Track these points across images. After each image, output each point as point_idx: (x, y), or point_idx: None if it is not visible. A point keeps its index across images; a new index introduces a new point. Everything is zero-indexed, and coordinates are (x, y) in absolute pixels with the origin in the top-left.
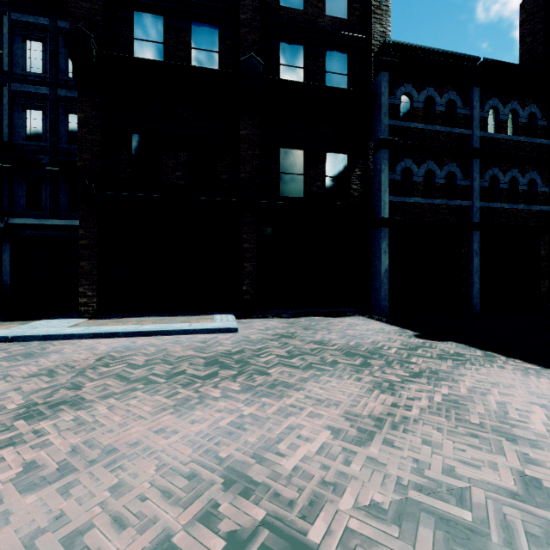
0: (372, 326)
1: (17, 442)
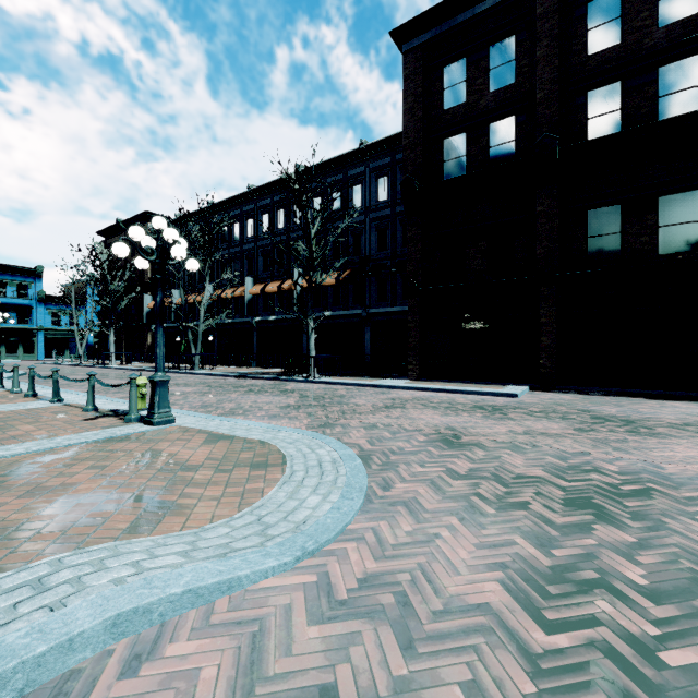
0: (696, 410)
1: (383, 412)
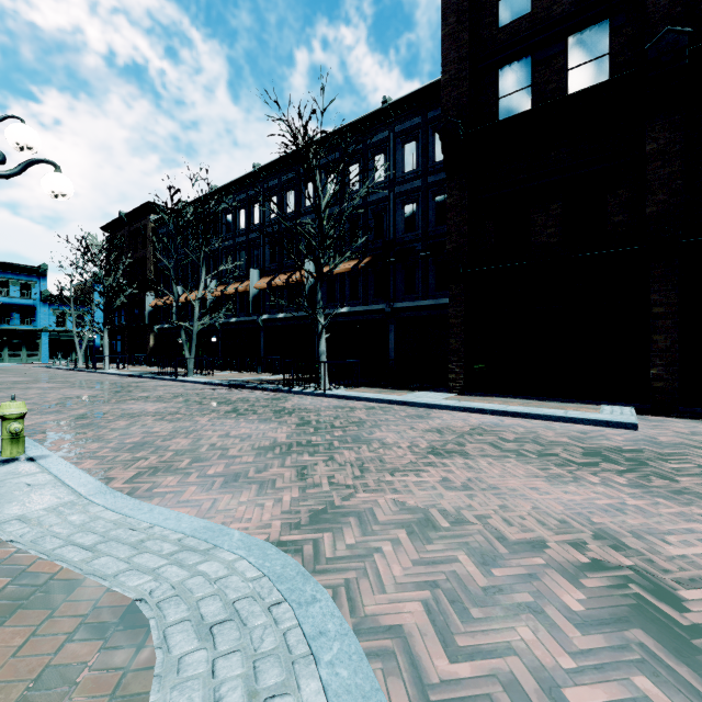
0: None
1: (433, 465)
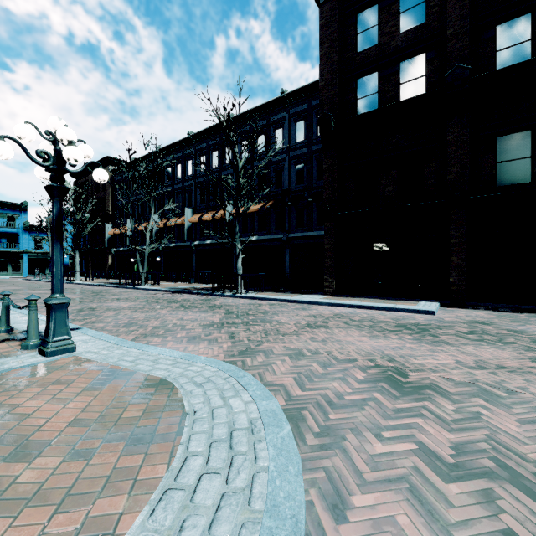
0: None
1: (307, 332)
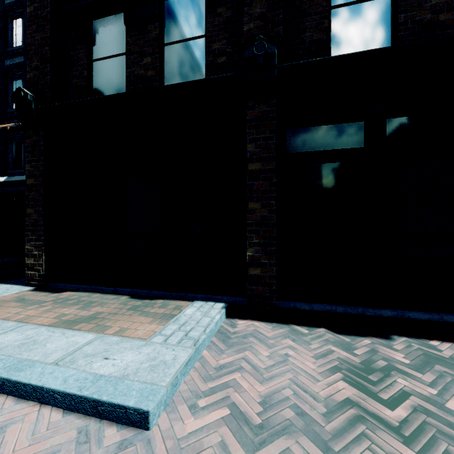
0: None
1: None
